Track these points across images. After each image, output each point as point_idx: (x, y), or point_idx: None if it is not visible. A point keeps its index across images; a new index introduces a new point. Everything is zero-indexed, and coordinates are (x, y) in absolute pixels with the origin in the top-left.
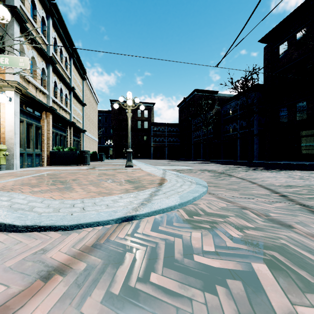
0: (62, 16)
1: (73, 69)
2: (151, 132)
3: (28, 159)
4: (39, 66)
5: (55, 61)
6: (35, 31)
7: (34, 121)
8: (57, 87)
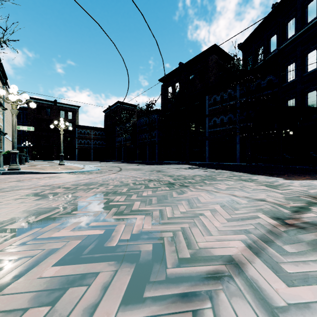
0: None
1: None
2: (76, 134)
3: None
4: None
5: None
6: None
7: None
8: None
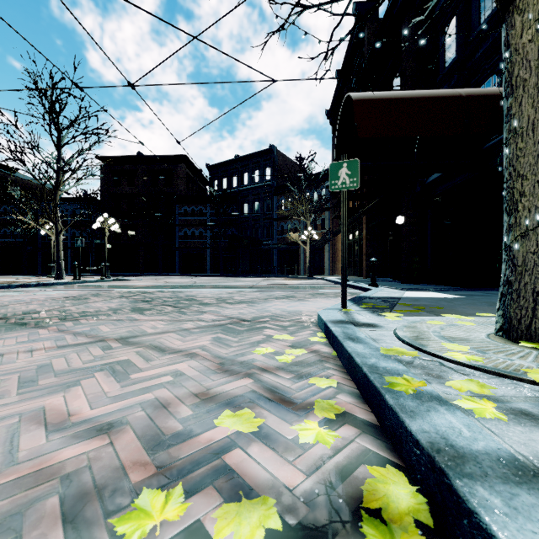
0: None
1: None
2: None
3: None
4: None
5: None
6: None
7: None
8: None
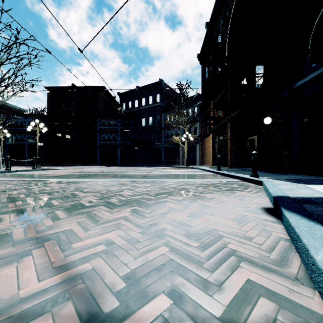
0: None
1: None
2: None
3: None
4: None
5: None
6: None
7: None
8: None
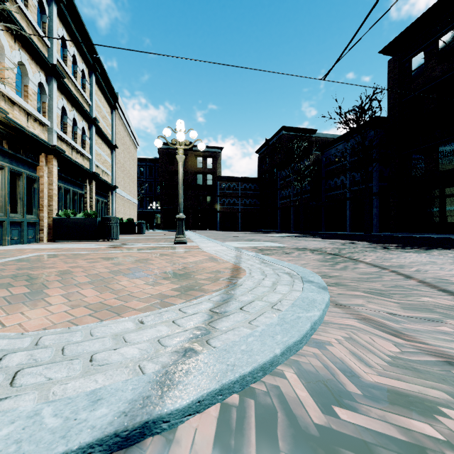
0: (74, 3)
1: (96, 91)
2: (218, 190)
3: (12, 231)
4: (32, 79)
5: (61, 72)
6: (25, 21)
7: (25, 169)
8: (66, 116)
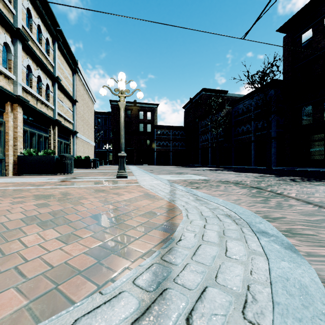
0: None
1: (59, 57)
2: (155, 135)
3: None
4: None
5: (25, 36)
6: None
7: None
8: (32, 73)
